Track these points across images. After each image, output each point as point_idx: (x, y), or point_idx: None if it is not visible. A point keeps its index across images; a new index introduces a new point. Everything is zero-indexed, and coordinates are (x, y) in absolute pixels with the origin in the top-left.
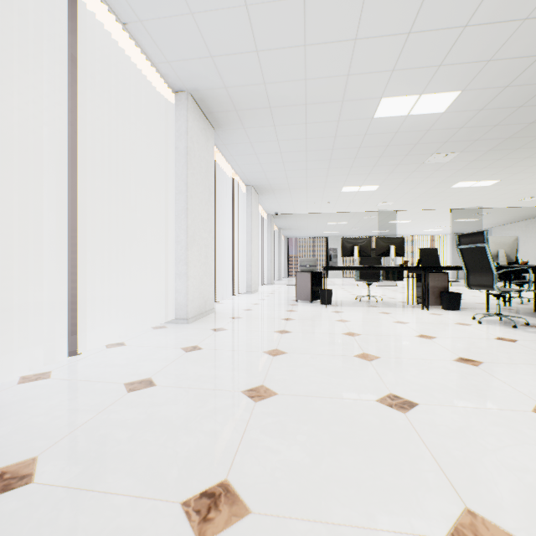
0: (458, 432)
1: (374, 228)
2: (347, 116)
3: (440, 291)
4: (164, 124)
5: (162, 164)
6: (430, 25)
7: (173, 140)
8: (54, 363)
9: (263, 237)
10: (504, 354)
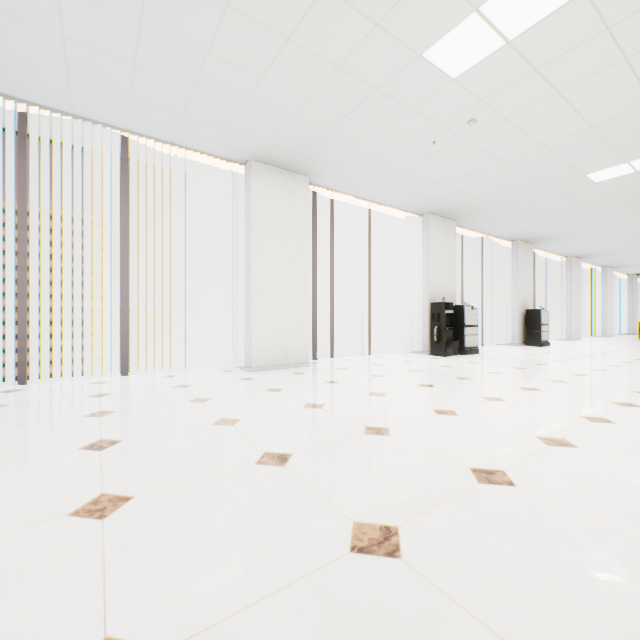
0: None
1: None
2: None
3: None
4: (559, 268)
5: (558, 283)
6: None
7: (564, 274)
8: None
9: (622, 294)
10: None
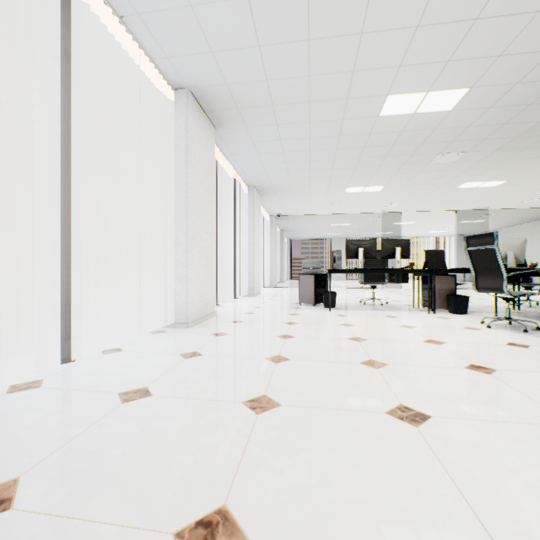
0: (476, 449)
1: (378, 229)
2: (351, 115)
3: (447, 293)
4: (163, 122)
5: (161, 164)
6: (439, 18)
7: (173, 138)
8: (46, 370)
9: (265, 239)
10: (517, 361)
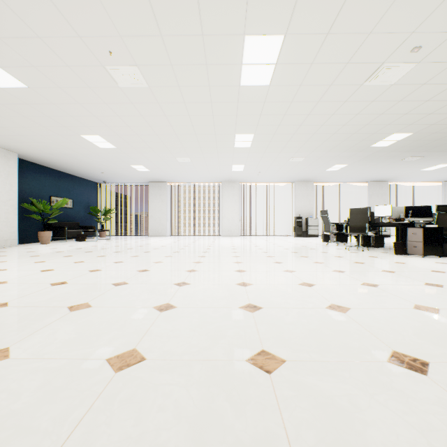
0: None
1: None
2: None
3: None
4: (438, 189)
5: (438, 199)
6: None
7: (440, 193)
8: None
9: None
10: None
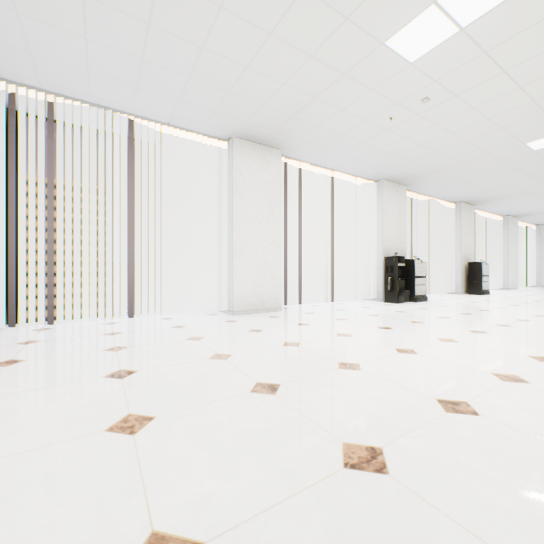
0: None
1: None
2: None
3: None
4: (498, 226)
5: (497, 239)
6: None
7: (501, 231)
8: None
9: None
10: None
